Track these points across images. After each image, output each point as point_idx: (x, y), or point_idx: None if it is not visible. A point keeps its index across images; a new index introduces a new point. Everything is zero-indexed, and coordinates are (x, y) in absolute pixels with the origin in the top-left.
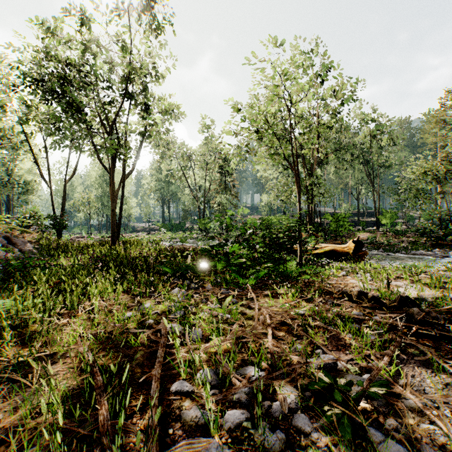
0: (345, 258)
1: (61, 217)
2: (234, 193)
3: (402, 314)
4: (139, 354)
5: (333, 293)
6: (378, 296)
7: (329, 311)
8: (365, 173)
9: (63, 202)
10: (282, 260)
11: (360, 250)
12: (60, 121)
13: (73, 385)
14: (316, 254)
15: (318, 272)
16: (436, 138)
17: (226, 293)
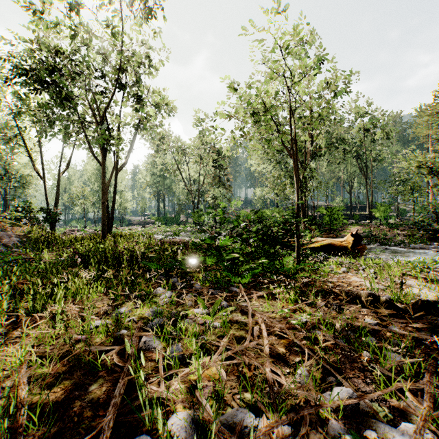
0: (343, 252)
1: (54, 210)
2: (228, 187)
3: (426, 324)
4: (97, 383)
5: (336, 294)
6: (389, 297)
7: (337, 319)
8: (358, 167)
9: (56, 195)
10: (277, 255)
11: (358, 244)
12: (52, 113)
13: None
14: (312, 248)
15: (316, 268)
16: (431, 130)
17: (216, 293)
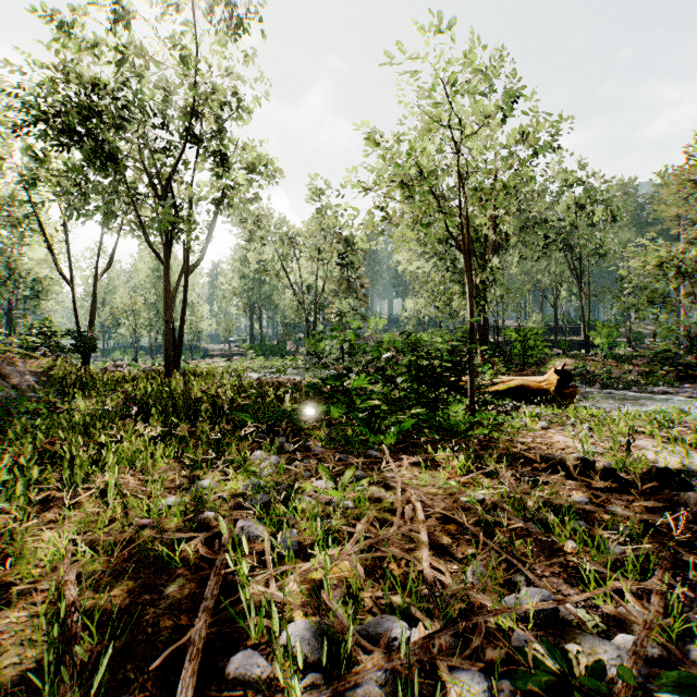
0: (542, 398)
1: (89, 333)
2: (362, 297)
3: (662, 502)
4: (176, 584)
5: (530, 460)
6: (610, 465)
7: (529, 496)
8: (567, 265)
9: (92, 310)
10: (439, 402)
11: (566, 386)
12: (86, 181)
13: (29, 658)
14: (494, 393)
15: (501, 423)
16: (682, 208)
17: (346, 460)
